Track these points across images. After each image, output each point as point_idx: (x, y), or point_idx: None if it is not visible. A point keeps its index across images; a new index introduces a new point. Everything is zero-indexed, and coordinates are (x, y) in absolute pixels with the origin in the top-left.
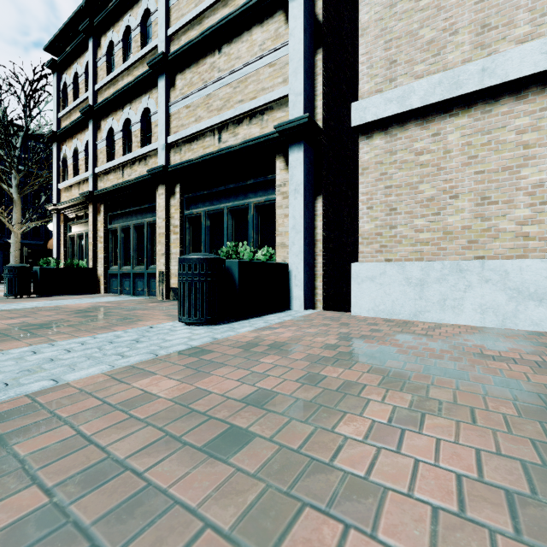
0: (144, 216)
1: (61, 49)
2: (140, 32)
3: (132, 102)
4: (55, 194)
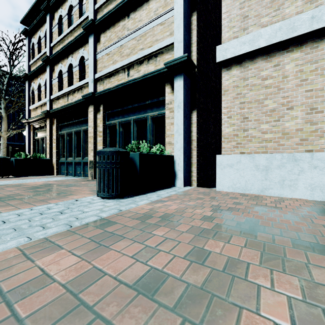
0: (81, 126)
1: (31, 22)
2: (78, 8)
3: (73, 53)
4: (27, 113)
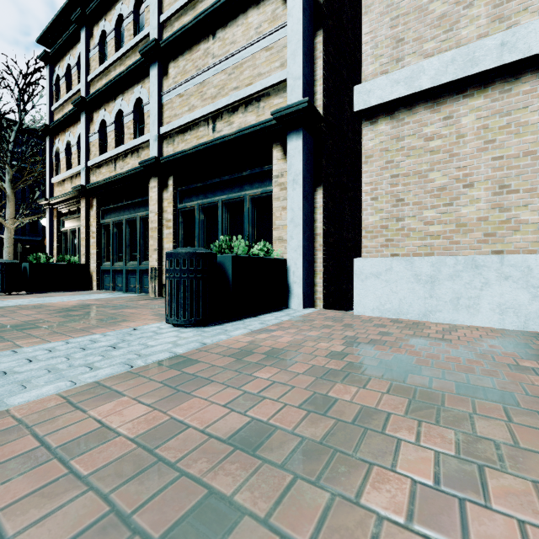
0: (137, 210)
1: (54, 40)
2: (132, 20)
3: (125, 92)
4: (48, 188)
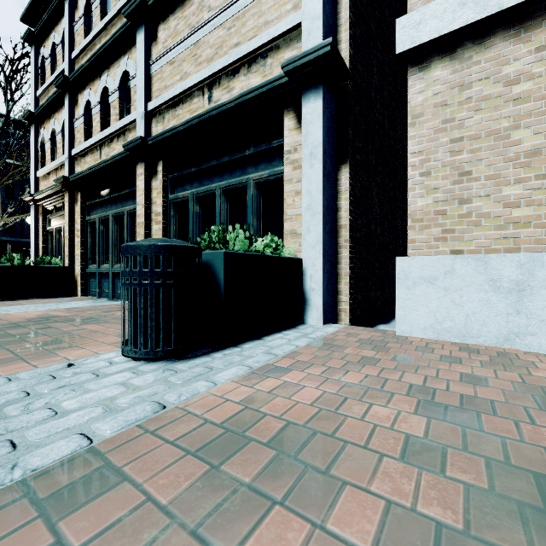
0: (125, 204)
1: (39, 18)
2: None
3: (110, 67)
4: (33, 183)
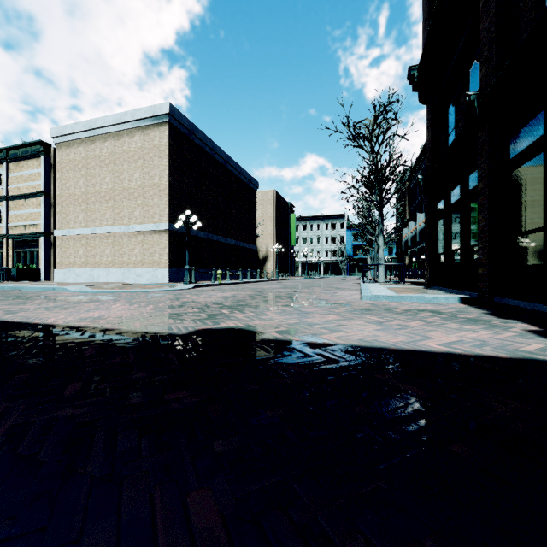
0: None
1: None
2: None
3: None
4: None
